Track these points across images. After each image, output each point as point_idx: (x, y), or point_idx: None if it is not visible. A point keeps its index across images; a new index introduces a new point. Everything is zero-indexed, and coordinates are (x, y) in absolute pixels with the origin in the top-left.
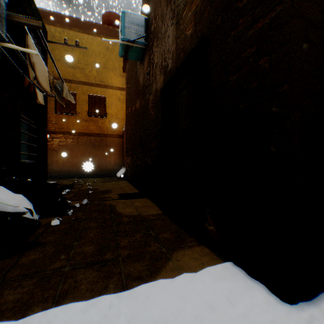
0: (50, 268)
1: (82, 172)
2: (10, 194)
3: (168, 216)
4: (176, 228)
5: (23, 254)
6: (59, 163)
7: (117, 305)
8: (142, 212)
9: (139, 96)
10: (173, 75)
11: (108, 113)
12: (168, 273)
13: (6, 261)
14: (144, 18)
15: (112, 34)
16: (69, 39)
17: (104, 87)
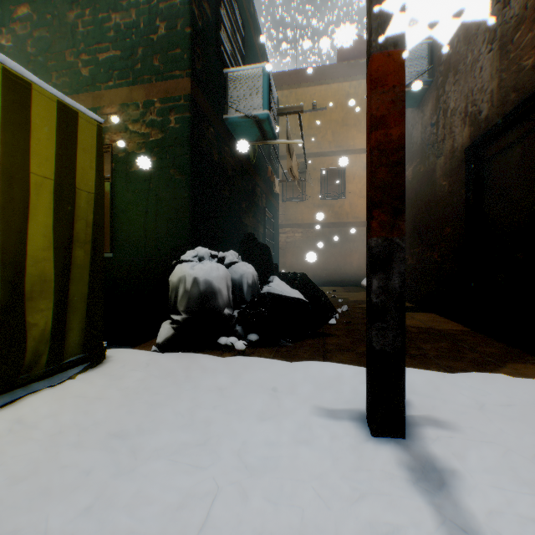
0: (359, 349)
1: (313, 278)
2: (291, 288)
3: (482, 334)
4: (502, 346)
5: (324, 339)
6: (286, 265)
7: (450, 377)
8: (432, 326)
9: (413, 160)
10: (492, 127)
11: (348, 191)
12: (504, 375)
13: (315, 340)
14: (425, 45)
15: (354, 72)
16: (297, 101)
17: (342, 154)
